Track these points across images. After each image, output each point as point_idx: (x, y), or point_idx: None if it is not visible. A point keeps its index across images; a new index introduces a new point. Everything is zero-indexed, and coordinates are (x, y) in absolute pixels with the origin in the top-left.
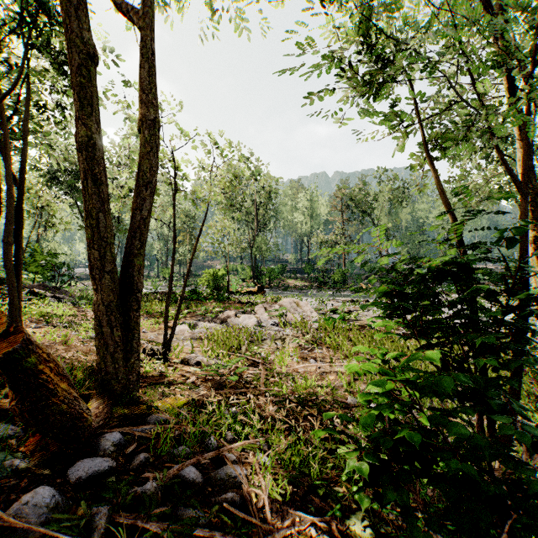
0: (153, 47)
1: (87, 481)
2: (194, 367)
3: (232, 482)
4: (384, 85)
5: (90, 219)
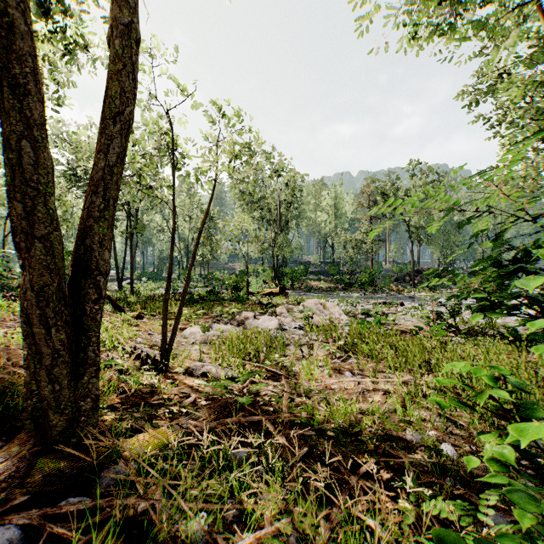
0: None
1: None
2: (199, 380)
3: None
4: None
5: (8, 152)
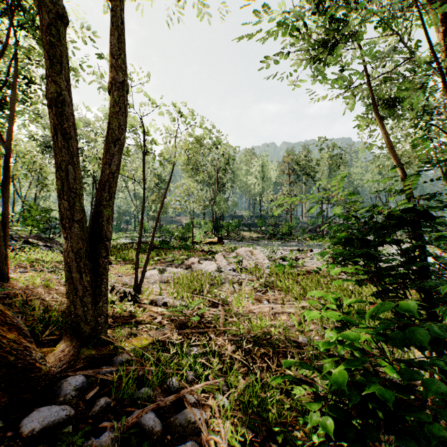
0: (122, 17)
1: (40, 432)
2: (161, 308)
3: (191, 428)
4: (337, 45)
5: (60, 171)
